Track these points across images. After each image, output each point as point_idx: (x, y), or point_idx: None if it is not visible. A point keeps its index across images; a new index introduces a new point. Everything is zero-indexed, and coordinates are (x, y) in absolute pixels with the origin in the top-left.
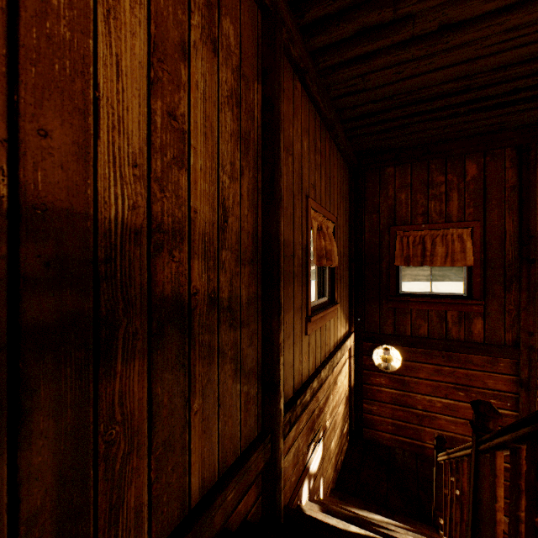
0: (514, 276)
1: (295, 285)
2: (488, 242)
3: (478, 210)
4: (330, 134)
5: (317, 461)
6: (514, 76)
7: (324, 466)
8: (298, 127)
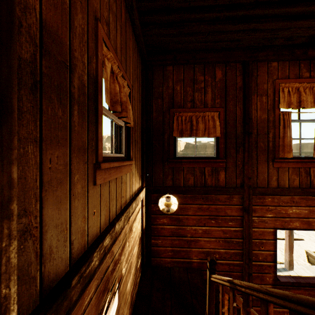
0: (241, 143)
1: (74, 113)
2: (228, 122)
3: (222, 101)
4: (126, 2)
5: None
6: None
7: None
8: None
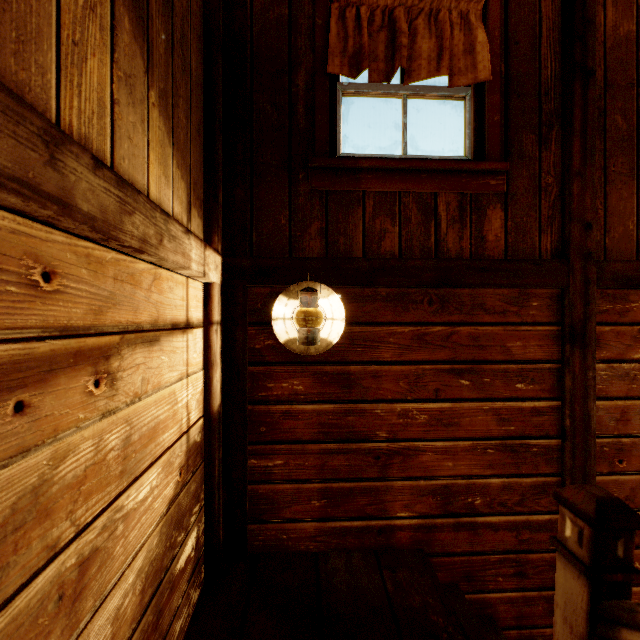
0: (555, 113)
1: None
2: (513, 38)
3: None
4: None
5: None
6: None
7: None
8: None
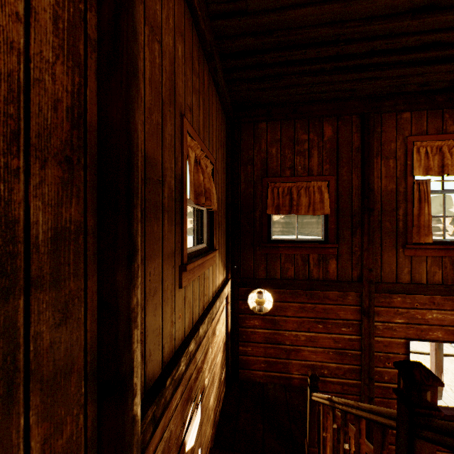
0: (359, 222)
1: (165, 223)
2: (340, 194)
3: (333, 166)
4: (209, 66)
5: (194, 433)
6: (375, 34)
7: (202, 432)
8: (170, 17)
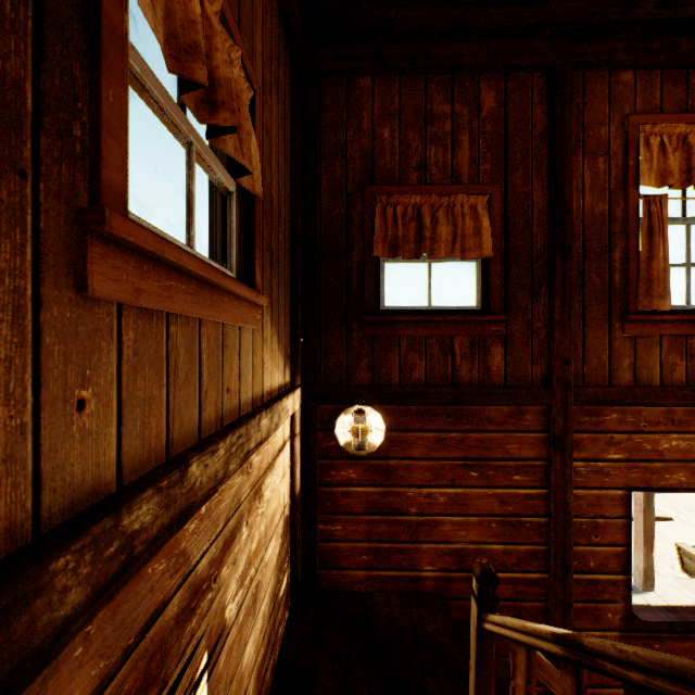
0: (544, 275)
1: None
2: (511, 221)
3: (498, 167)
4: None
5: None
6: None
7: None
8: None
